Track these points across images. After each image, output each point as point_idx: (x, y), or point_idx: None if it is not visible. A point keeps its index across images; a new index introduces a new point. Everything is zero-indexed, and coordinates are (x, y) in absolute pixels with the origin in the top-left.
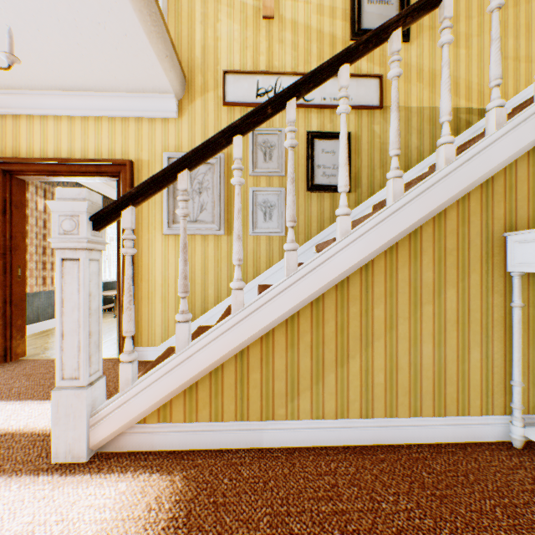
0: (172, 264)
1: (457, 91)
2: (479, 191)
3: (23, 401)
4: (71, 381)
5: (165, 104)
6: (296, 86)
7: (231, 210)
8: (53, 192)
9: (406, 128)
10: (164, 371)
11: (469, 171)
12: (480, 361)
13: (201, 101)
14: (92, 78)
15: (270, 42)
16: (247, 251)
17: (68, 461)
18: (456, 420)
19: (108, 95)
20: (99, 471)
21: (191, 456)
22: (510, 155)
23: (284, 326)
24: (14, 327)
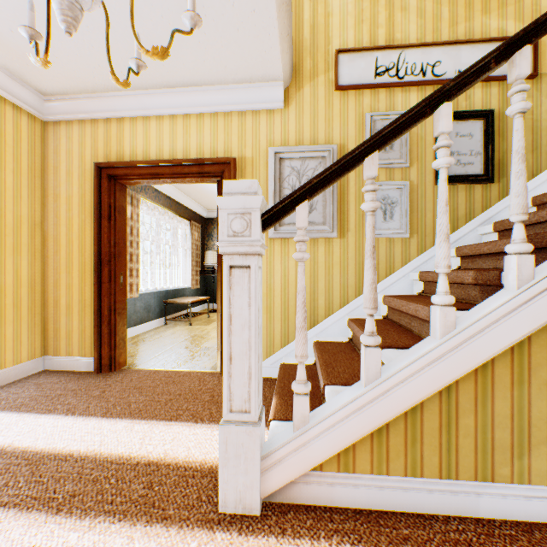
0: (277, 271)
1: None
2: None
3: (148, 421)
4: (240, 415)
5: (272, 93)
6: (532, 28)
7: (344, 209)
8: (137, 199)
9: None
10: (351, 409)
11: None
12: None
13: (310, 87)
14: (200, 71)
15: (390, 11)
16: (363, 256)
17: (237, 511)
18: None
19: (212, 89)
20: (282, 533)
21: (388, 522)
22: None
23: (508, 356)
24: (117, 336)
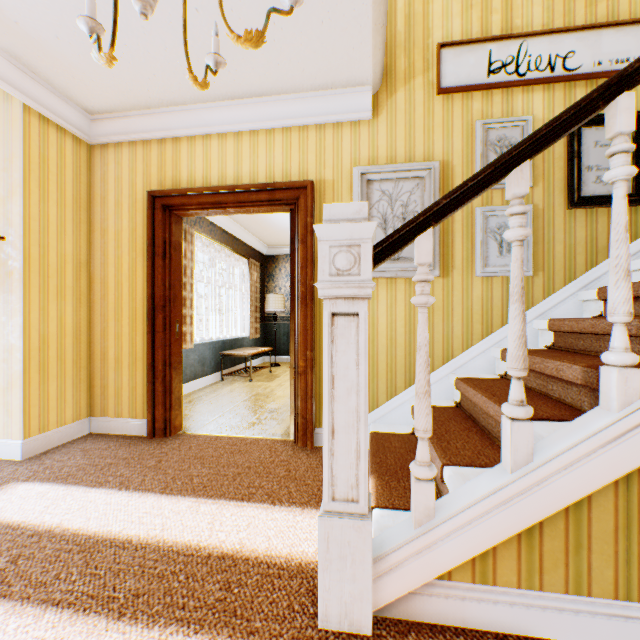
0: None
1: None
2: None
3: (216, 500)
4: (344, 504)
5: (357, 101)
6: None
7: (448, 241)
8: (191, 233)
9: None
10: (493, 502)
11: None
12: None
13: (405, 92)
14: (272, 76)
15: None
16: (472, 299)
17: (342, 628)
18: None
19: (285, 99)
20: None
21: None
22: None
23: None
24: (173, 394)
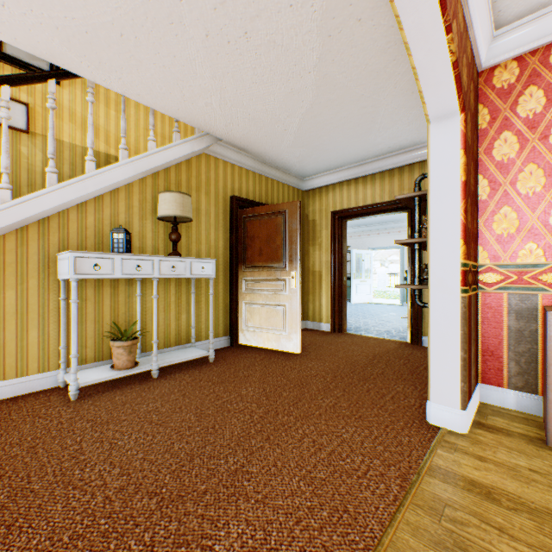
0: None
1: (109, 141)
2: (38, 225)
3: None
4: None
5: None
6: None
7: None
8: None
9: (59, 157)
10: None
11: (23, 211)
12: (39, 338)
13: None
14: None
15: None
16: None
17: None
18: (16, 381)
19: None
20: None
21: None
22: (59, 205)
23: None
24: None
